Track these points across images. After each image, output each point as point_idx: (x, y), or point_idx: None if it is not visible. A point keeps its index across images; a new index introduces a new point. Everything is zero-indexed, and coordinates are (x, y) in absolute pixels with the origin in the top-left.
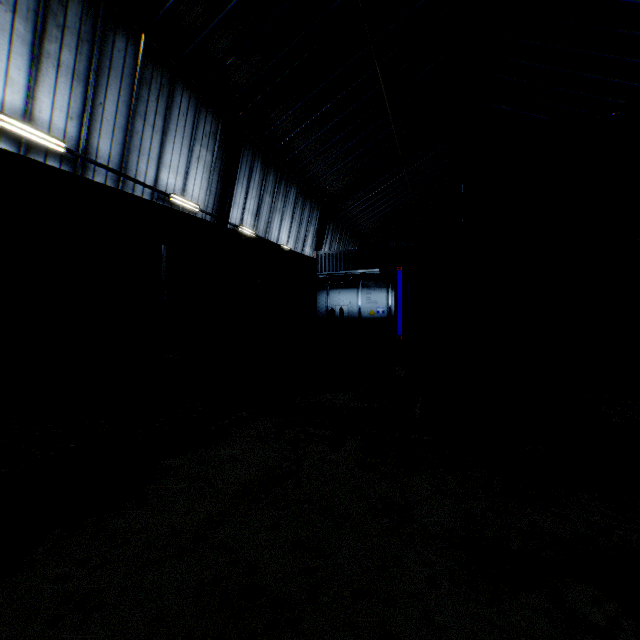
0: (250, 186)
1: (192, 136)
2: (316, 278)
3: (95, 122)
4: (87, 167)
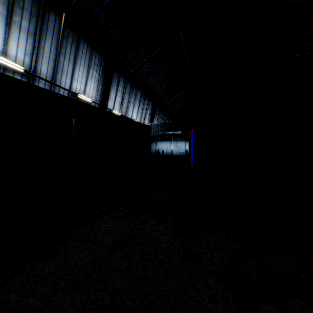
0: (118, 90)
1: (89, 65)
2: (150, 136)
3: (39, 57)
4: (35, 79)
